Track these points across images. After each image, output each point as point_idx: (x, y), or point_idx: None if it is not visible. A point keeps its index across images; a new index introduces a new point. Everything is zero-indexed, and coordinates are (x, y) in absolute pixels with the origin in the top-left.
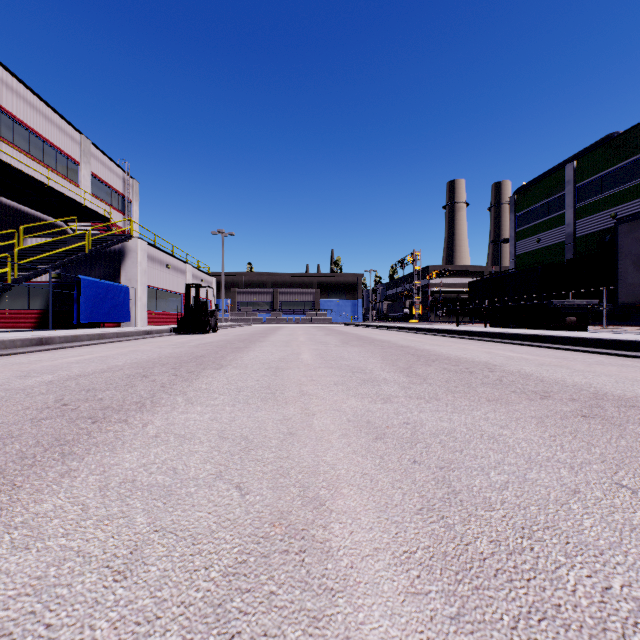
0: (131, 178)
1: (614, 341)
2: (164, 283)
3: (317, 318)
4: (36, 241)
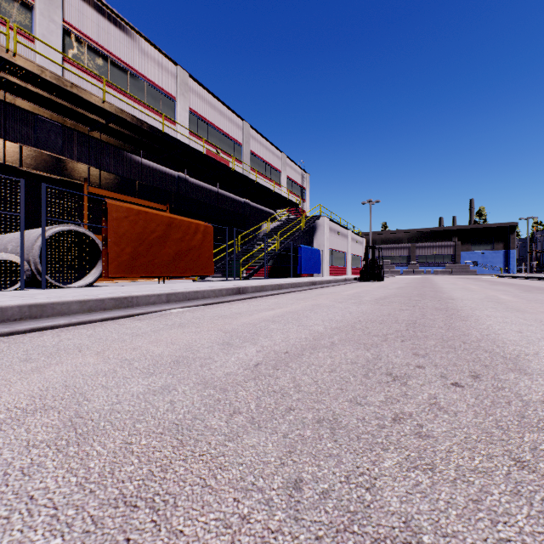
0: (305, 173)
1: None
2: (336, 245)
3: (458, 270)
4: (268, 225)
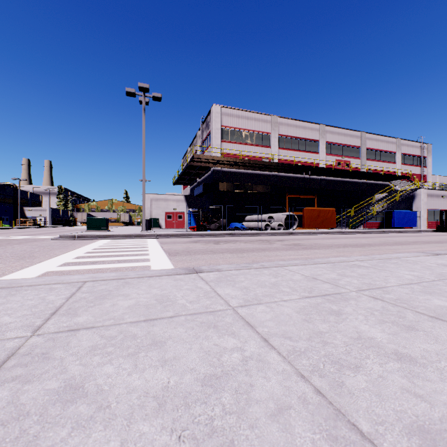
0: (425, 144)
1: None
2: (439, 206)
3: None
4: (378, 196)
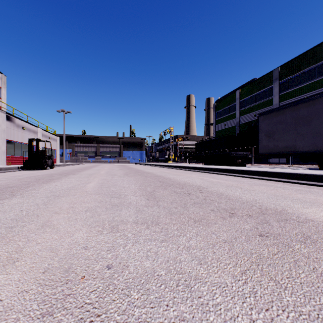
0: (0, 73)
1: (260, 172)
2: (20, 138)
3: (121, 160)
4: None
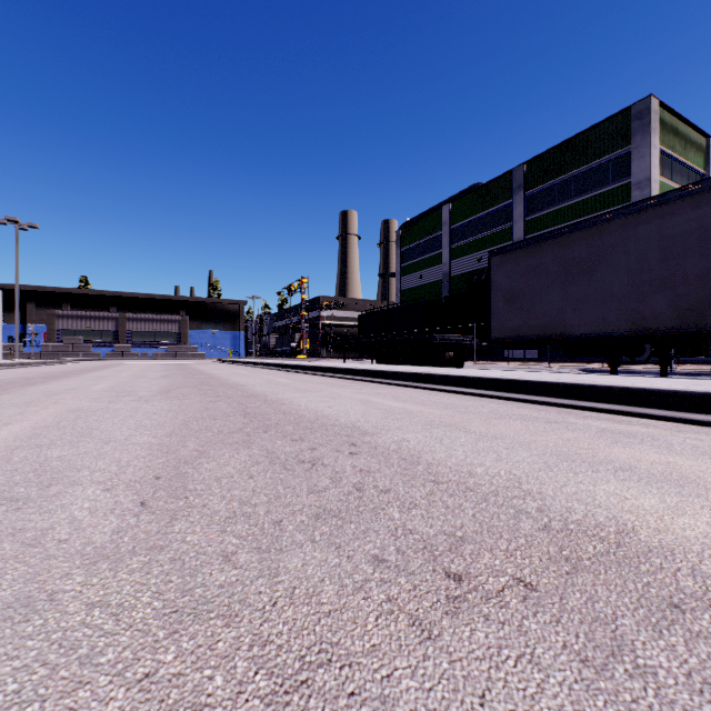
0: None
1: (501, 381)
2: None
3: (184, 353)
4: None
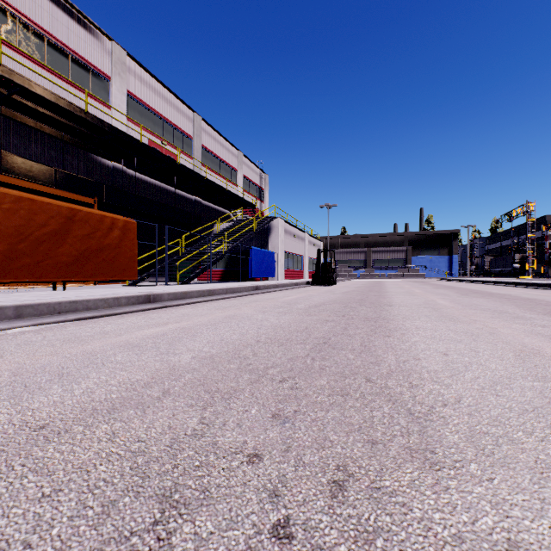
0: (264, 173)
1: None
2: (292, 248)
3: (409, 274)
4: (220, 225)
